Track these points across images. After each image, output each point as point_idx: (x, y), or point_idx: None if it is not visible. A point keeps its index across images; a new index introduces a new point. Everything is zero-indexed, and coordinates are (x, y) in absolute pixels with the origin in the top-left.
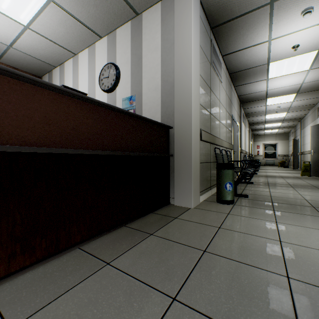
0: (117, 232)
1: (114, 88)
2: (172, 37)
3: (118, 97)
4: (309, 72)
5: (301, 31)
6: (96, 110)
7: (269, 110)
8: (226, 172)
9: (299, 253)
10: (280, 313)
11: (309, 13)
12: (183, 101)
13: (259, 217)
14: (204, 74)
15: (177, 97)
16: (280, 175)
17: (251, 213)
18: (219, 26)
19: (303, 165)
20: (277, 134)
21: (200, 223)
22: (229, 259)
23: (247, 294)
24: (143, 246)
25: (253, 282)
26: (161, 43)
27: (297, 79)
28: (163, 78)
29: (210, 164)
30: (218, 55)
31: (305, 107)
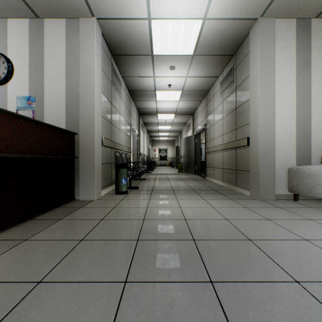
0: (26, 224)
1: (5, 83)
2: (77, 56)
3: (11, 94)
4: (180, 102)
5: (171, 77)
6: (4, 117)
7: (160, 123)
8: (122, 171)
9: (153, 210)
10: (135, 230)
11: (173, 69)
12: (88, 113)
13: (141, 198)
14: (106, 91)
15: (82, 109)
16: (166, 173)
17: (137, 197)
18: (118, 55)
19: (179, 165)
20: (168, 141)
21: (101, 207)
22: (117, 219)
23: (123, 229)
24: (55, 226)
25: (127, 224)
26: (66, 56)
27: (174, 105)
28: (68, 88)
29: (111, 165)
30: (119, 75)
31: (181, 124)
